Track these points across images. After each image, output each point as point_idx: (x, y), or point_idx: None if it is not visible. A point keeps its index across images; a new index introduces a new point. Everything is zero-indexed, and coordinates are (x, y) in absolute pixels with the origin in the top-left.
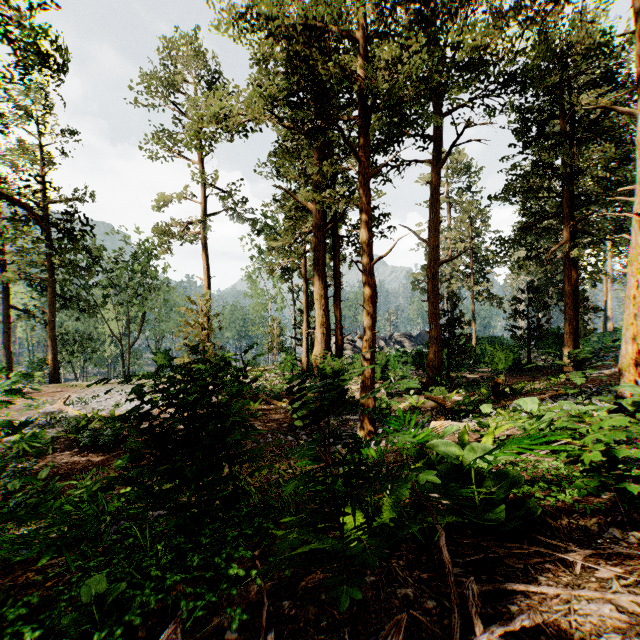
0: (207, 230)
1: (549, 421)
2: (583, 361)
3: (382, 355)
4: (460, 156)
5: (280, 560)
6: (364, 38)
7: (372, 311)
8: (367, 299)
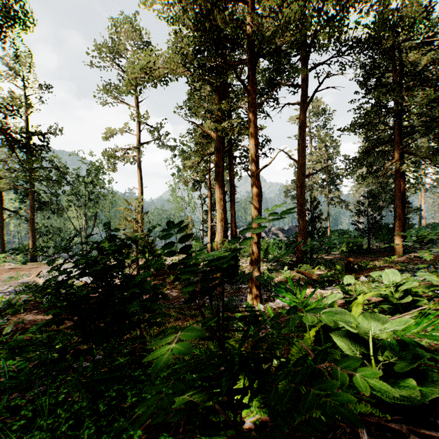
0: (140, 154)
1: (409, 290)
2: (429, 242)
3: (264, 242)
4: (318, 103)
5: (172, 437)
6: (252, 2)
7: (258, 207)
8: (255, 198)
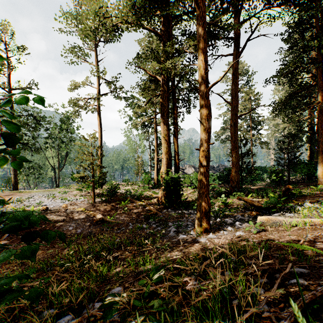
0: (99, 101)
1: None
2: None
3: None
4: (243, 65)
5: None
6: None
7: (208, 127)
8: (203, 117)
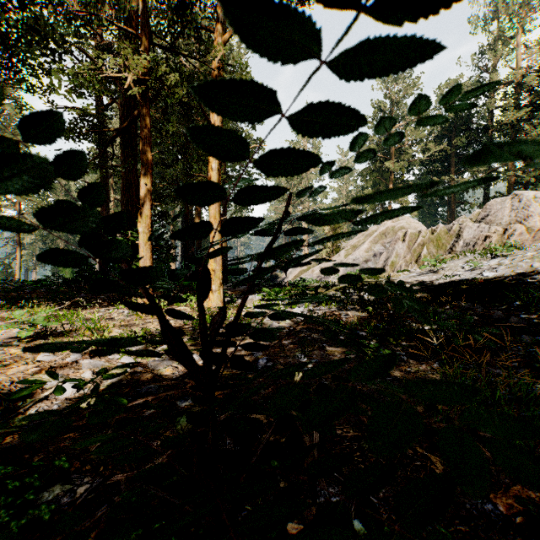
0: None
1: None
2: None
3: None
4: None
5: None
6: None
7: None
8: None
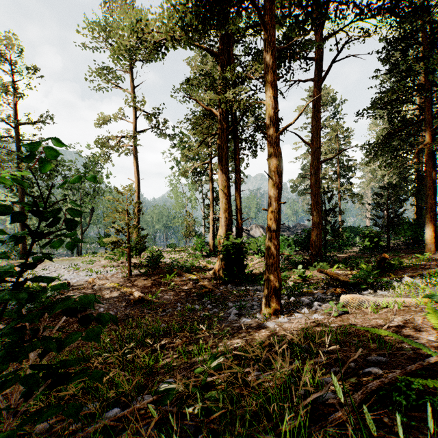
0: (136, 141)
1: None
2: None
3: None
4: (328, 91)
5: None
6: None
7: (278, 181)
8: (273, 169)
